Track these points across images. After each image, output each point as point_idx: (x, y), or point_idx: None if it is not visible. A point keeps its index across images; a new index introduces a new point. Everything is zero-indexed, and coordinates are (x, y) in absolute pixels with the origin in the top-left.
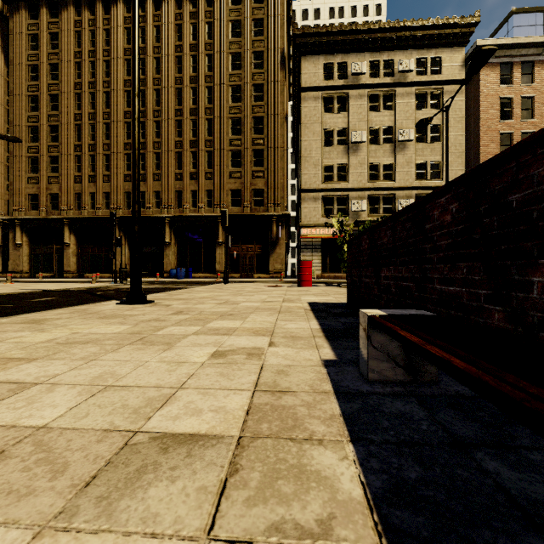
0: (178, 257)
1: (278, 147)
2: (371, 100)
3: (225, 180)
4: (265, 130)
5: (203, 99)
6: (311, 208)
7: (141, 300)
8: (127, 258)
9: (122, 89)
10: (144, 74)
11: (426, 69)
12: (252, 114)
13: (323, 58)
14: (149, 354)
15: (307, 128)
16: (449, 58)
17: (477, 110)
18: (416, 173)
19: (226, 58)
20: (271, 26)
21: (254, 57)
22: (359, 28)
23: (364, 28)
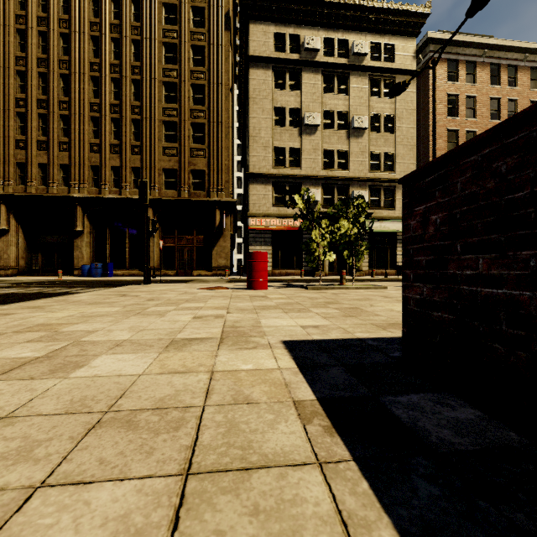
0: (95, 249)
1: (222, 122)
2: (325, 81)
3: (157, 157)
4: (207, 101)
5: (128, 54)
6: (260, 196)
7: None
8: (22, 250)
9: (13, 26)
10: (46, 11)
11: (380, 55)
12: (191, 80)
13: (274, 26)
14: None
15: (256, 104)
16: (401, 47)
17: (427, 104)
18: (370, 164)
19: (158, 8)
20: None
21: (193, 13)
22: None
23: None
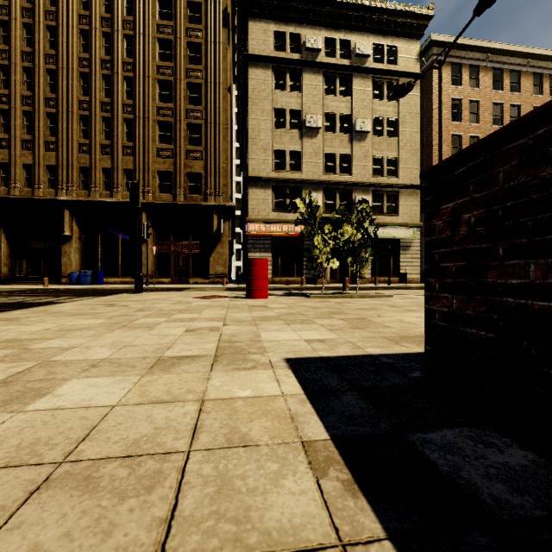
0: (84, 255)
1: (220, 123)
2: (326, 82)
3: (151, 158)
4: (204, 101)
5: (120, 50)
6: (260, 200)
7: None
8: (5, 257)
9: None
10: (31, 2)
11: (382, 57)
12: (187, 78)
13: (274, 24)
14: None
15: (255, 105)
16: (404, 49)
17: (430, 108)
18: (372, 169)
19: (152, 2)
20: None
21: (190, 8)
22: None
23: None
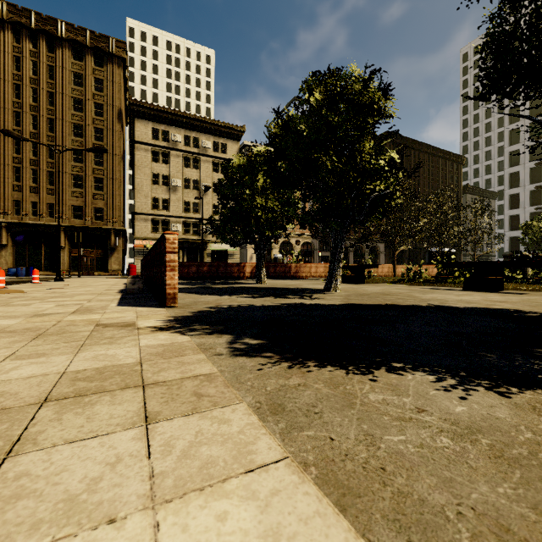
0: (16, 257)
1: (116, 179)
2: (185, 160)
3: (67, 197)
4: (105, 164)
5: (45, 128)
6: (143, 226)
7: (61, 280)
8: None
9: None
10: None
11: (218, 148)
12: None
13: (152, 124)
14: (94, 283)
15: (139, 170)
16: (231, 146)
17: None
18: (213, 211)
19: (68, 100)
20: (110, 88)
21: (95, 106)
22: (176, 113)
23: (180, 114)
